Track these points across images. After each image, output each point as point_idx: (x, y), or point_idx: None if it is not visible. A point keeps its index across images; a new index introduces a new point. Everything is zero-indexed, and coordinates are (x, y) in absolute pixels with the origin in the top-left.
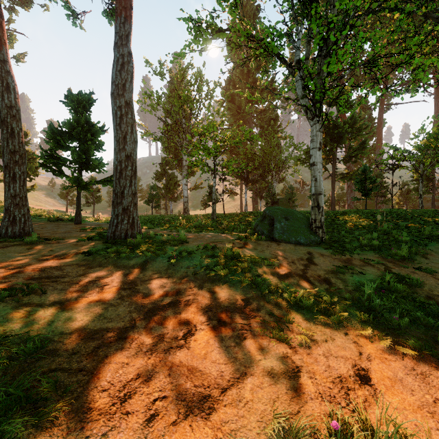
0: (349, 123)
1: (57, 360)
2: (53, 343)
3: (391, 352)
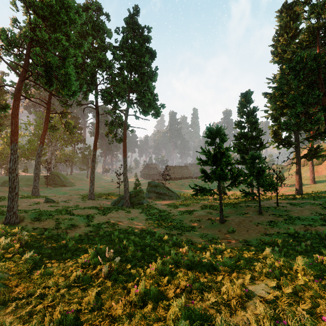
0: None
1: None
2: None
3: None
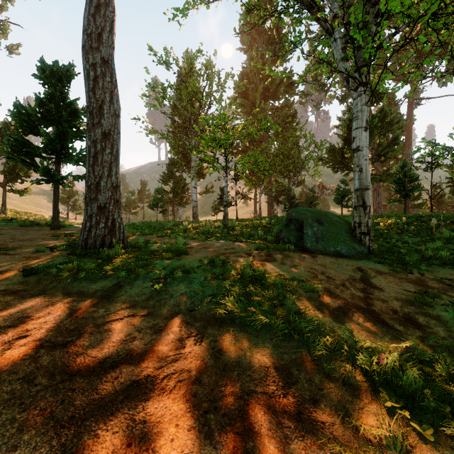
0: (378, 117)
1: None
2: None
3: None
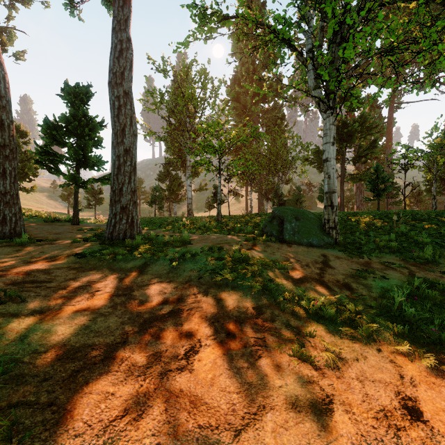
0: (359, 122)
1: (21, 390)
2: (21, 365)
3: (438, 375)
